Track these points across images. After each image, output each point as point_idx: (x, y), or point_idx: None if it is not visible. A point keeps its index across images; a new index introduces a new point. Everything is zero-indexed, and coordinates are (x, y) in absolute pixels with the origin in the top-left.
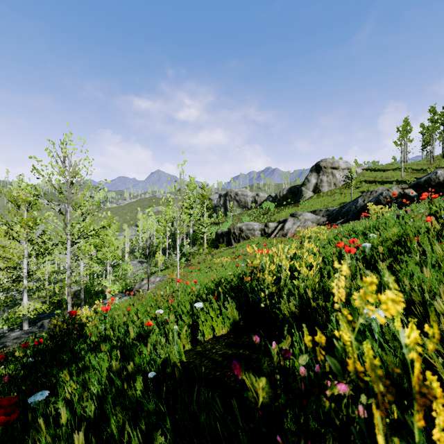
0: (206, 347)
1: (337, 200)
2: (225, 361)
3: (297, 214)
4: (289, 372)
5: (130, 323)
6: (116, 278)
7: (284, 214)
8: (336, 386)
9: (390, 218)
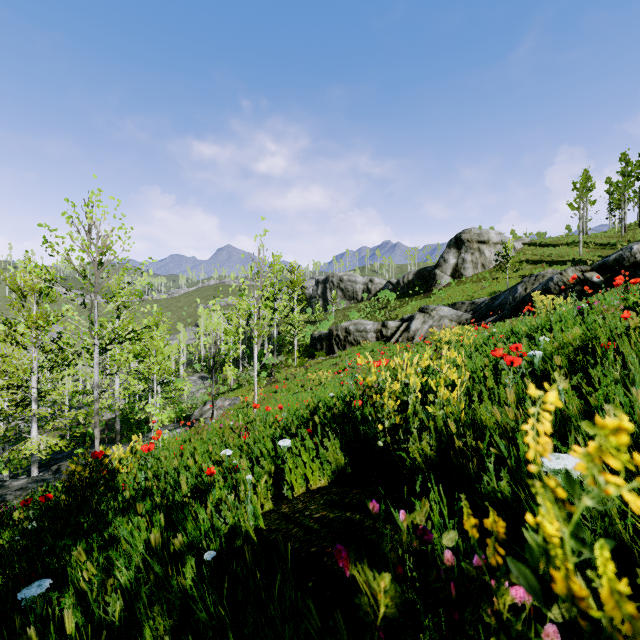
0: (295, 506)
1: (486, 289)
2: (325, 530)
3: (429, 308)
4: (427, 558)
5: (183, 470)
6: (168, 401)
7: (409, 308)
8: (509, 588)
9: (566, 313)
